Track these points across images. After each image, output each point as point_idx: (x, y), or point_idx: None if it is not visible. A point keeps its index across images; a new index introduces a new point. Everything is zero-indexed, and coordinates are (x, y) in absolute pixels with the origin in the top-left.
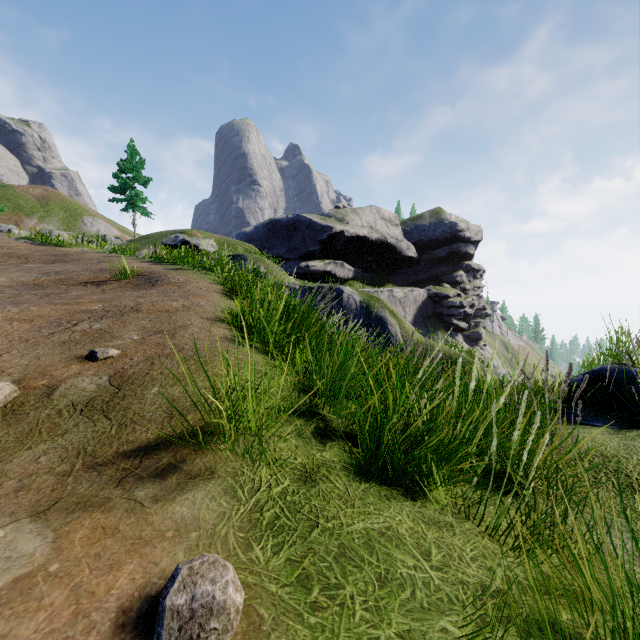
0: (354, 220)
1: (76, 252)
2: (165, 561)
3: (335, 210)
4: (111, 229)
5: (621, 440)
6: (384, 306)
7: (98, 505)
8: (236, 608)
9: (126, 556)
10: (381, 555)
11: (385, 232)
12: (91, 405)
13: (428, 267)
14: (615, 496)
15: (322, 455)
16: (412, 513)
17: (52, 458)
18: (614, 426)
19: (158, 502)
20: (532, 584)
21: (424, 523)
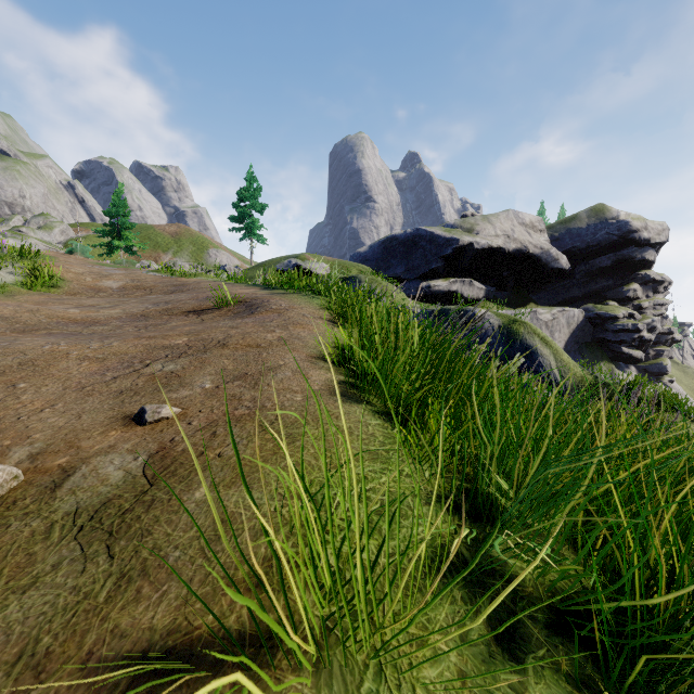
0: (485, 229)
1: (194, 282)
2: None
3: (462, 219)
4: (232, 259)
5: None
6: (532, 332)
7: None
8: None
9: None
10: None
11: (526, 240)
12: (99, 517)
13: (585, 281)
14: None
15: None
16: None
17: None
18: None
19: None
20: None
21: None
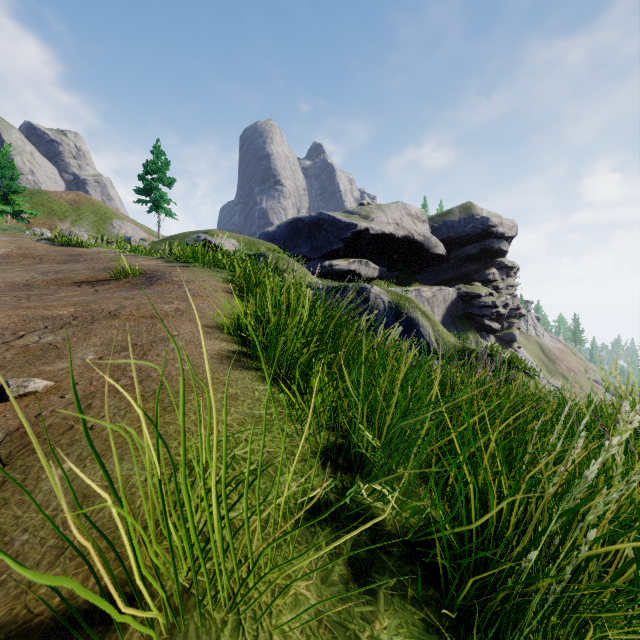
0: (379, 217)
1: (92, 252)
2: None
3: (359, 207)
4: (138, 231)
5: None
6: (415, 307)
7: None
8: None
9: None
10: None
11: (412, 229)
12: None
13: (457, 265)
14: None
15: (373, 633)
16: None
17: None
18: None
19: None
20: None
21: None
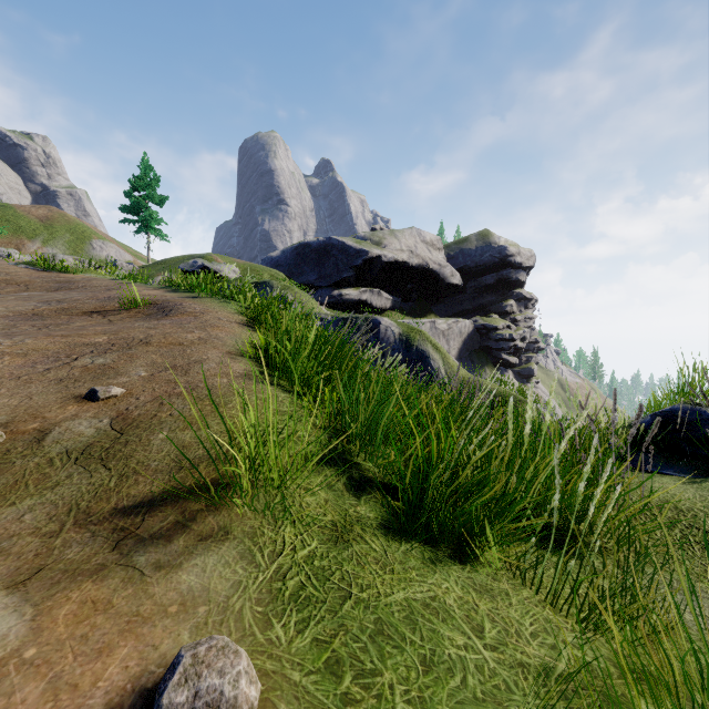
0: (392, 243)
1: (82, 279)
2: (166, 643)
3: (371, 232)
4: (123, 254)
5: (697, 491)
6: (426, 339)
7: (89, 573)
8: (250, 705)
9: (119, 637)
10: (425, 632)
11: (427, 257)
12: (88, 452)
13: (474, 296)
14: (692, 556)
15: (356, 511)
16: (461, 579)
17: (38, 516)
18: (687, 474)
19: (161, 569)
20: (603, 665)
21: (475, 591)
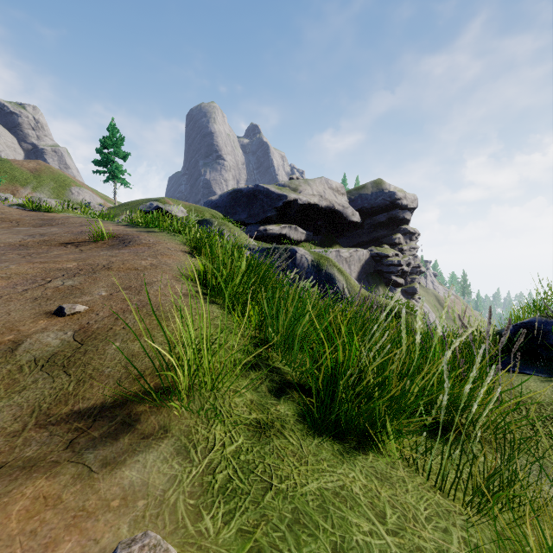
0: (306, 190)
1: (62, 217)
2: (107, 537)
3: (289, 181)
4: (95, 197)
5: None
6: (332, 264)
7: (44, 470)
8: None
9: (65, 532)
10: (336, 519)
11: (333, 200)
12: (52, 360)
13: (370, 230)
14: None
15: (276, 409)
16: (365, 468)
17: (5, 417)
18: (544, 374)
19: (107, 465)
20: (488, 546)
21: (377, 479)
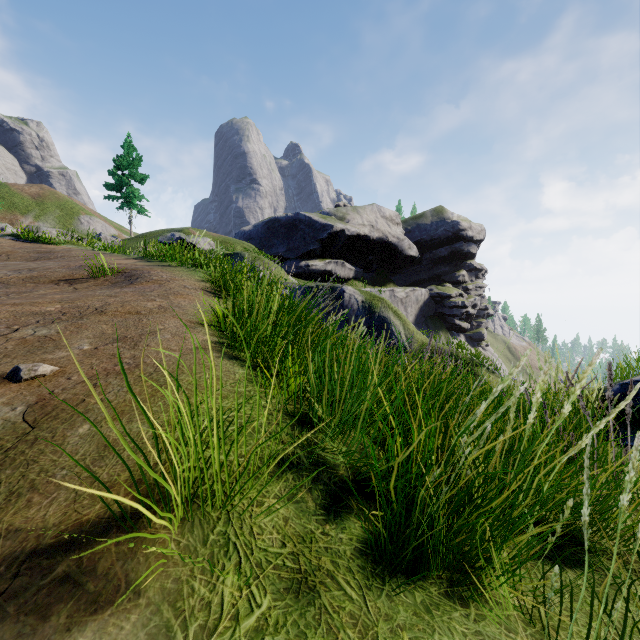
0: (355, 219)
1: (63, 249)
2: None
3: (335, 209)
4: (108, 228)
5: None
6: (387, 306)
7: None
8: None
9: None
10: None
11: (386, 231)
12: None
13: (430, 267)
14: None
15: (324, 531)
16: (468, 638)
17: None
18: None
19: None
20: None
21: None
